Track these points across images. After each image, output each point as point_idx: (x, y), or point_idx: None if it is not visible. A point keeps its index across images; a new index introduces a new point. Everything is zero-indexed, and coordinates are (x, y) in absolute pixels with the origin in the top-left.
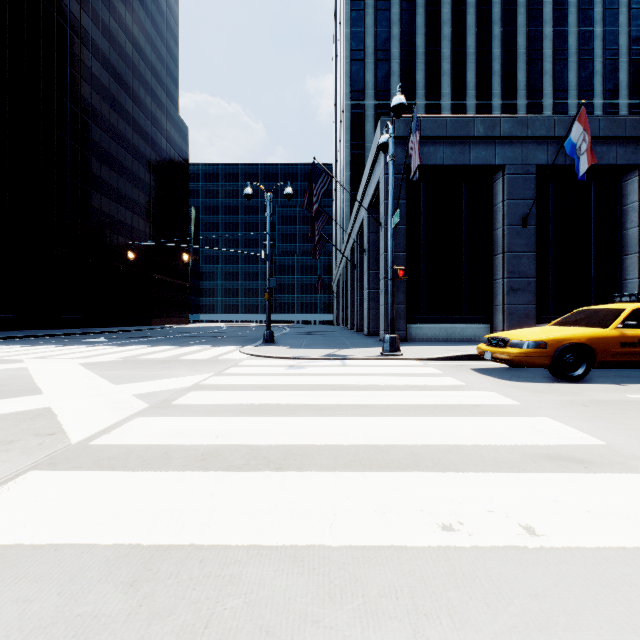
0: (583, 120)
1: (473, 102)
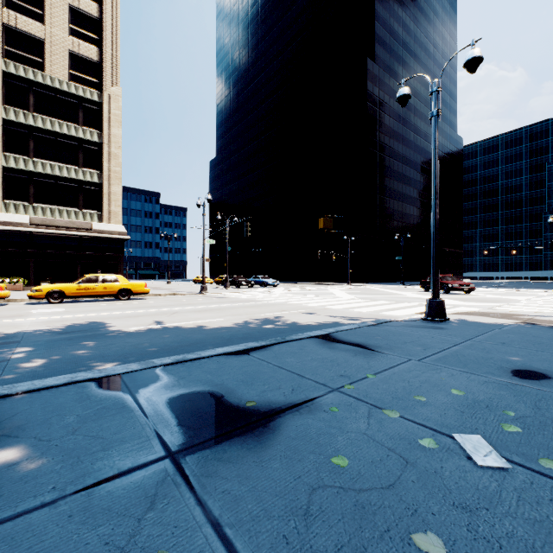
0: None
1: None
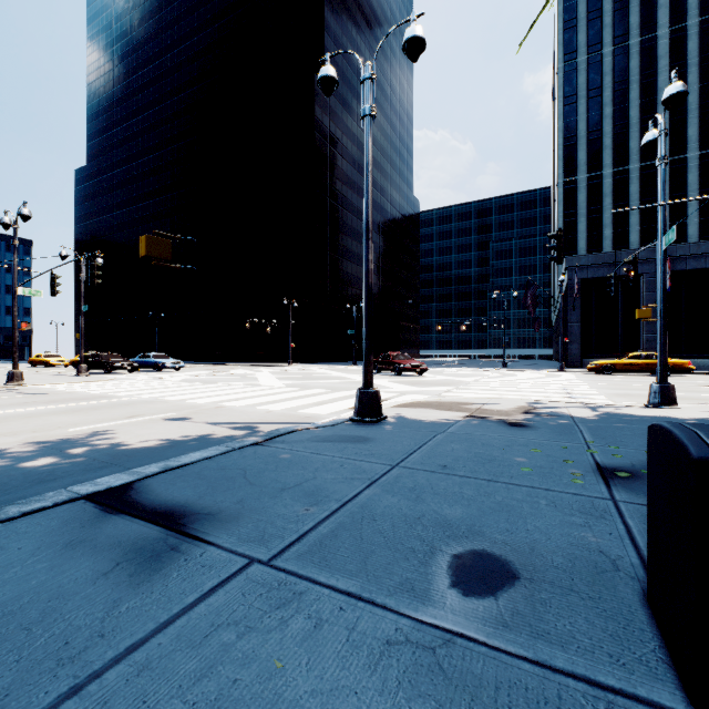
0: (668, 264)
1: (695, 154)
